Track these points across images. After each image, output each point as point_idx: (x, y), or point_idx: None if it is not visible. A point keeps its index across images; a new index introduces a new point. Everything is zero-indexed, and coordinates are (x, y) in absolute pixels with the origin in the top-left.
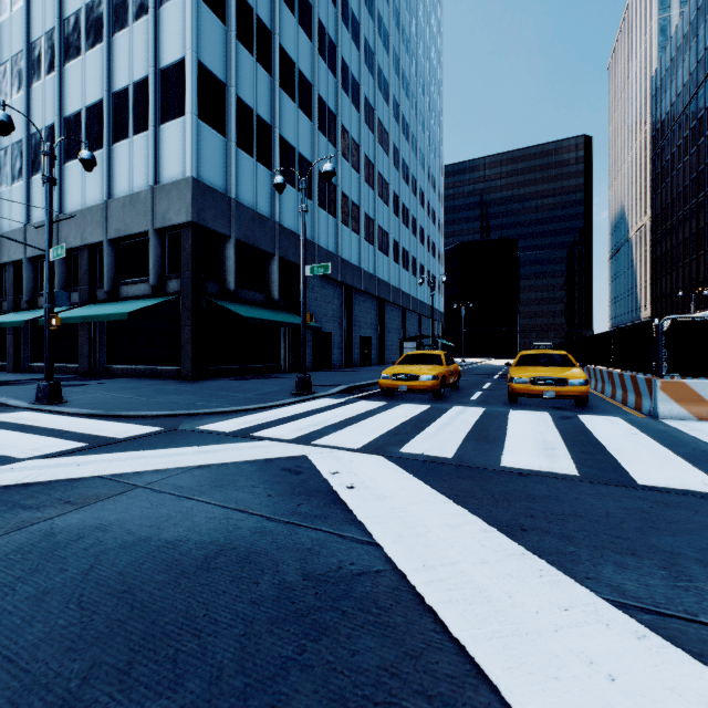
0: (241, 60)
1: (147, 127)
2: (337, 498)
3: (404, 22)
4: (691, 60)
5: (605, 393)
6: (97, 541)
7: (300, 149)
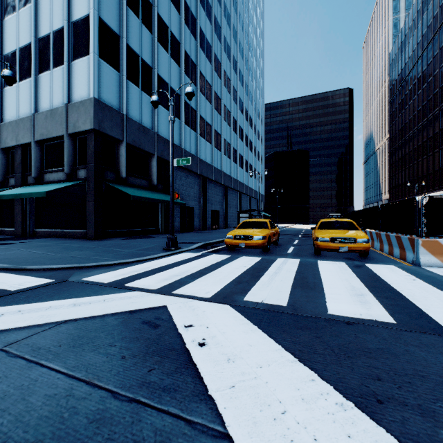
0: (131, 20)
1: (63, 63)
2: (189, 359)
3: (240, 10)
4: (414, 42)
5: (375, 247)
6: None
7: (172, 85)
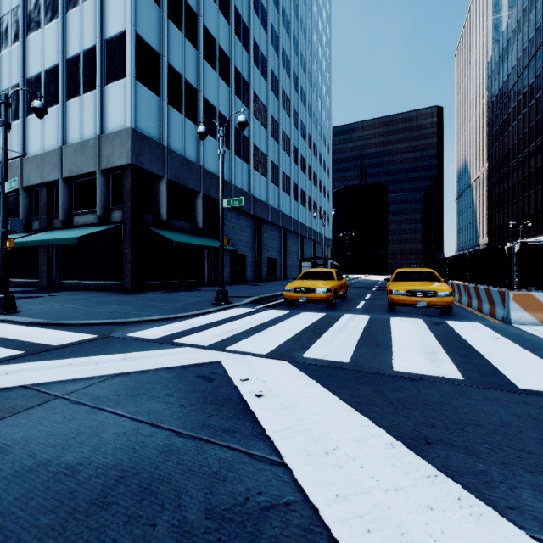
0: (172, 35)
1: (95, 87)
2: (247, 407)
3: (302, 14)
4: (518, 49)
5: (462, 302)
6: None
7: (220, 109)
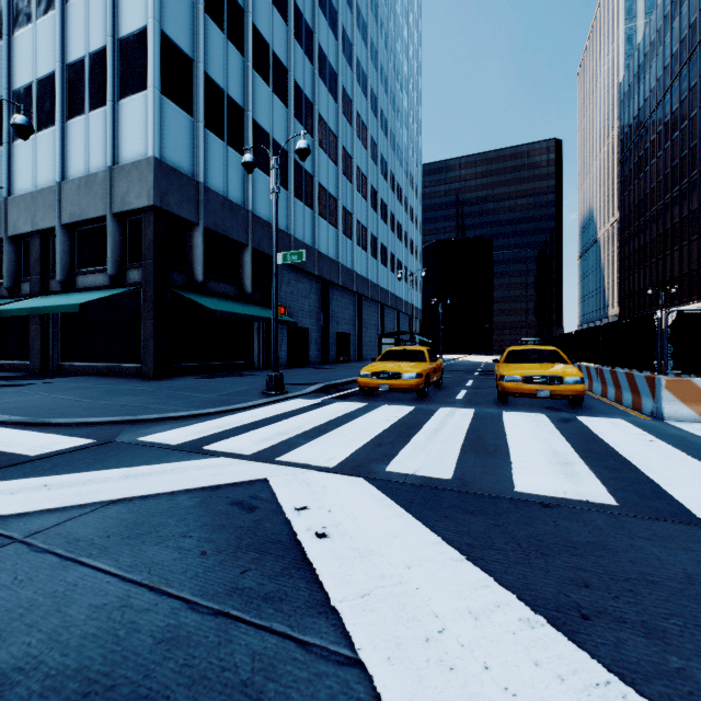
0: (210, 35)
1: (105, 102)
2: (302, 556)
3: (382, 16)
4: (658, 66)
5: (594, 390)
6: None
7: (275, 136)
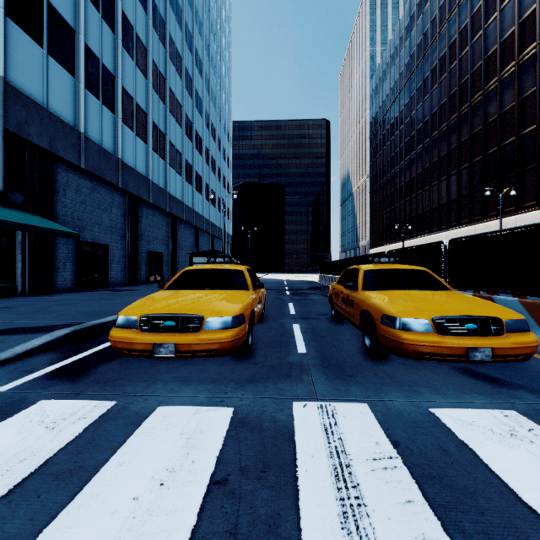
0: None
1: None
2: None
3: None
4: (396, 72)
5: None
6: None
7: (52, 1)
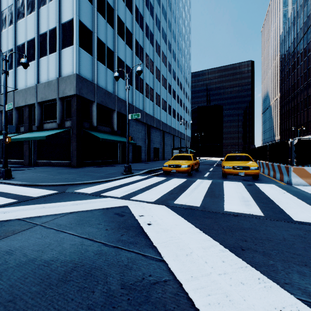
0: (99, 21)
1: (55, 50)
2: (142, 230)
3: (173, 8)
4: (297, 28)
5: (264, 173)
6: (4, 262)
7: (126, 63)
